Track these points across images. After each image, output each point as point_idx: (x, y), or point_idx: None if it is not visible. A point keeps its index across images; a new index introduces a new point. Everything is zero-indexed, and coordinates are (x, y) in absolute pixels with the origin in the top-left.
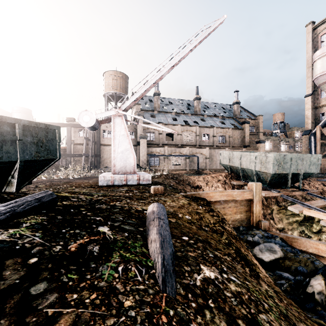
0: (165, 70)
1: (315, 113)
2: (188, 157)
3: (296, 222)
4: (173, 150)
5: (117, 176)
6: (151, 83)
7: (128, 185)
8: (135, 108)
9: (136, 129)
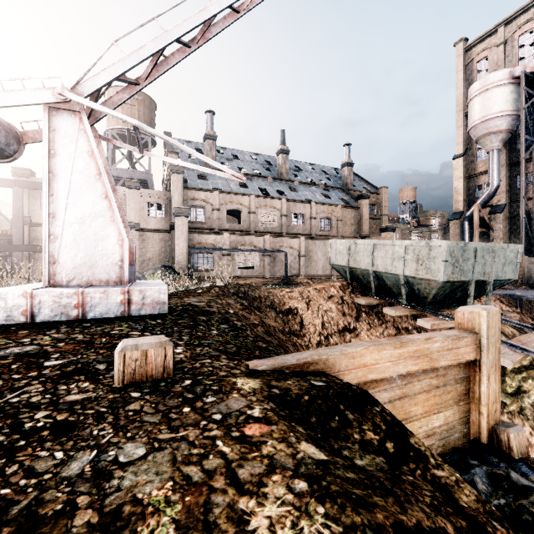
0: (215, 8)
1: (468, 185)
2: (267, 253)
3: None
4: (240, 239)
5: (50, 293)
6: (174, 35)
7: (84, 321)
8: None
9: (168, 199)
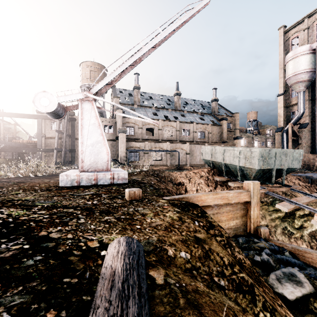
0: (145, 49)
1: (286, 111)
2: (168, 152)
3: (279, 219)
4: (153, 145)
5: (85, 174)
6: (128, 63)
7: (98, 185)
8: (114, 101)
9: (115, 123)
